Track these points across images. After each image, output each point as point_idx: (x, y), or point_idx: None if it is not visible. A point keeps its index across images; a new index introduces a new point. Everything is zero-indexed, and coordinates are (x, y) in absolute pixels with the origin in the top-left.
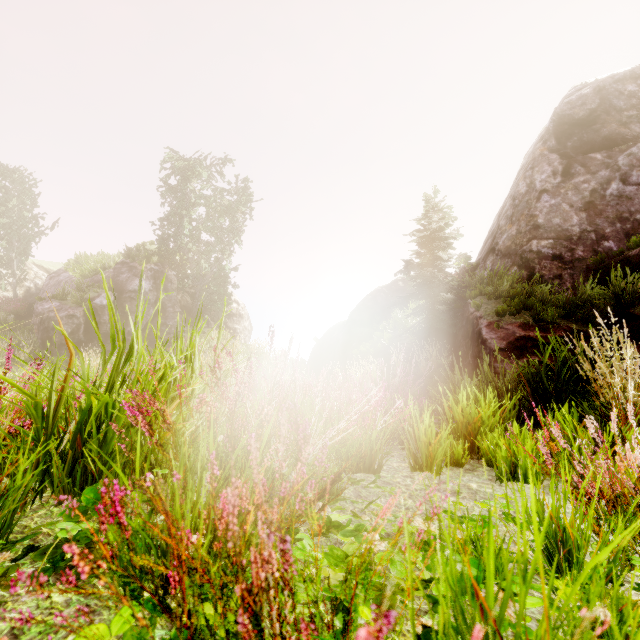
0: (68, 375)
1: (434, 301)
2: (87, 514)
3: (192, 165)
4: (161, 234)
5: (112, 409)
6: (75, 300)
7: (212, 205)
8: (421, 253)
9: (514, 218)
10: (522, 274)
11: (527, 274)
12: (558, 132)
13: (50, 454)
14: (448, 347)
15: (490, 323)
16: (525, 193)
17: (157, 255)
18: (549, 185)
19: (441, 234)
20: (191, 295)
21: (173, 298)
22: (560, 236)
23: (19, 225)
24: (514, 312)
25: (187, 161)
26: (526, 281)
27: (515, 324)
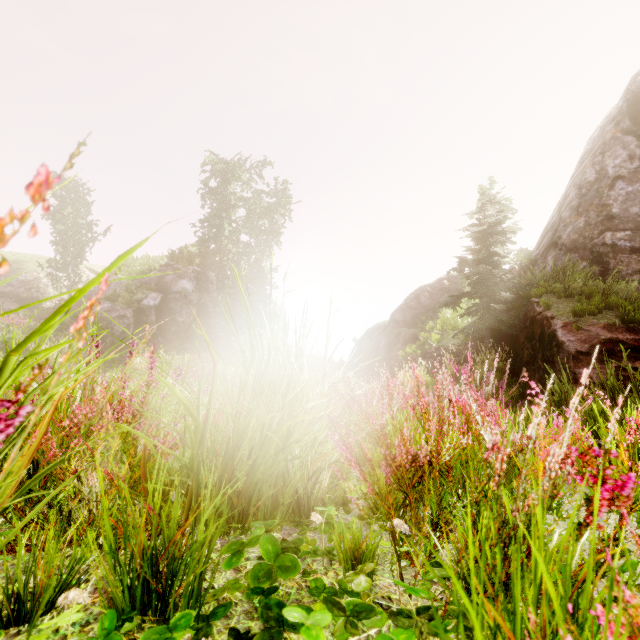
0: (213, 389)
1: (490, 300)
2: (272, 575)
3: (232, 168)
4: (203, 236)
5: (266, 431)
6: (125, 301)
7: (251, 206)
8: (475, 249)
9: (581, 209)
10: (593, 270)
11: (599, 270)
12: (633, 112)
13: (199, 484)
14: (507, 349)
15: (566, 324)
16: (594, 181)
17: (199, 257)
18: (625, 171)
19: (500, 228)
20: (231, 296)
21: (214, 299)
22: (639, 227)
23: (74, 231)
24: (595, 312)
25: (227, 164)
26: (600, 277)
27: (598, 325)
